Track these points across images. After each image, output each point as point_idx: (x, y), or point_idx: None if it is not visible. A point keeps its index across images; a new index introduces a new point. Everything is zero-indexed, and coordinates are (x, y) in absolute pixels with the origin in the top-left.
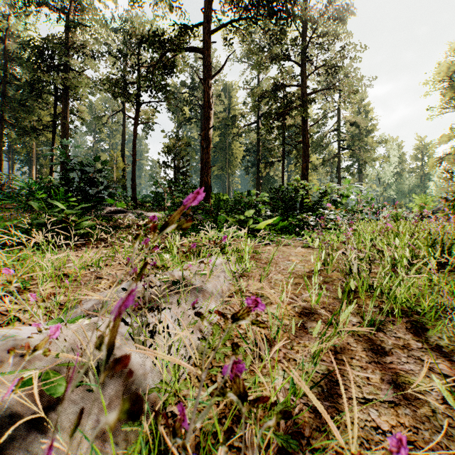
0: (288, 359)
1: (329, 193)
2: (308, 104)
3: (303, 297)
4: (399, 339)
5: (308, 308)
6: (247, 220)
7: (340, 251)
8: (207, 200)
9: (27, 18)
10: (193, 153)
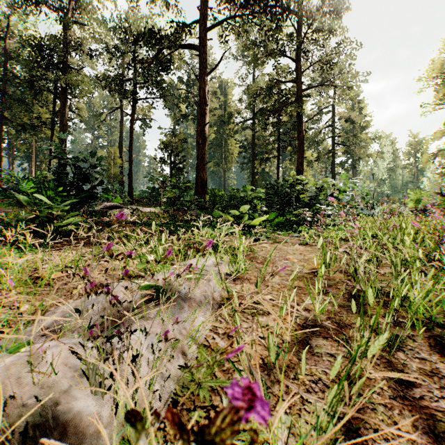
0: (292, 395)
1: (326, 188)
2: (303, 100)
3: (305, 305)
4: (423, 361)
5: (312, 319)
6: (242, 216)
7: (341, 249)
8: (203, 195)
9: (26, 16)
10: (190, 150)
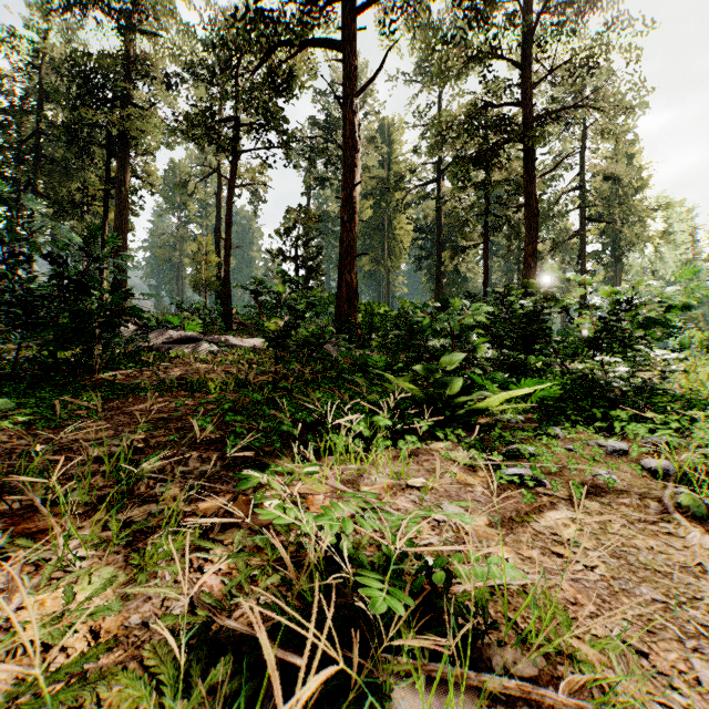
0: None
1: (645, 301)
2: None
3: None
4: None
5: None
6: (446, 382)
7: None
8: (351, 315)
9: (69, 30)
10: (330, 238)
